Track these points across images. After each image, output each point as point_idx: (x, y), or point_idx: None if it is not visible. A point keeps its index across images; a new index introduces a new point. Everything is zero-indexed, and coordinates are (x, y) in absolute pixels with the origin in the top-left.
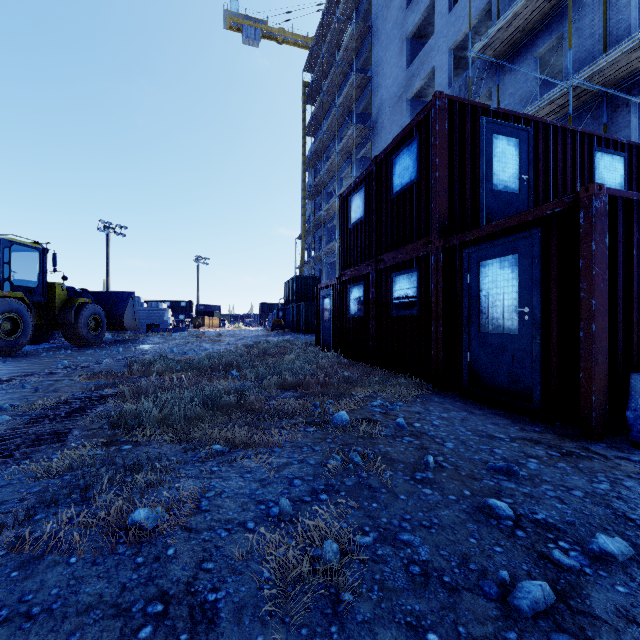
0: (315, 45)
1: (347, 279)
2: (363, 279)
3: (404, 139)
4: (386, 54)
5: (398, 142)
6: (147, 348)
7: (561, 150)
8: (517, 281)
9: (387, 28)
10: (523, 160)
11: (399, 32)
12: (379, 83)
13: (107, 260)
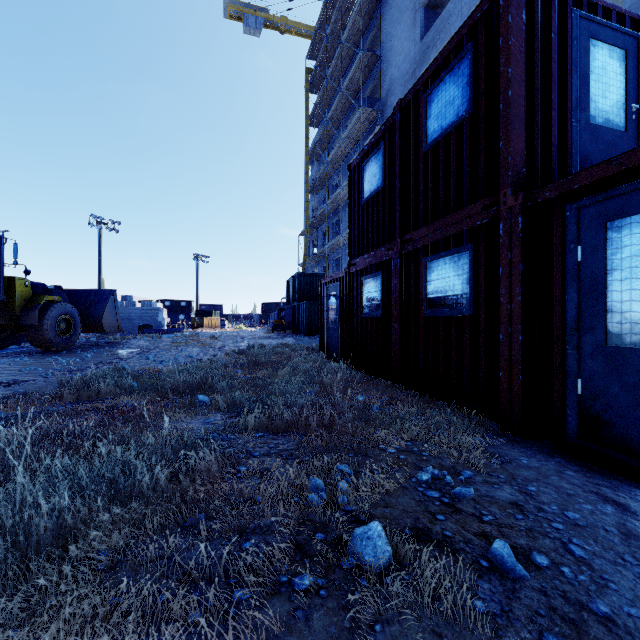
0: (319, 29)
1: (359, 270)
2: (381, 268)
3: (446, 62)
4: (396, 28)
5: (435, 70)
6: (123, 354)
7: None
8: None
9: None
10: (631, 82)
11: (411, 2)
12: (388, 61)
13: (99, 257)
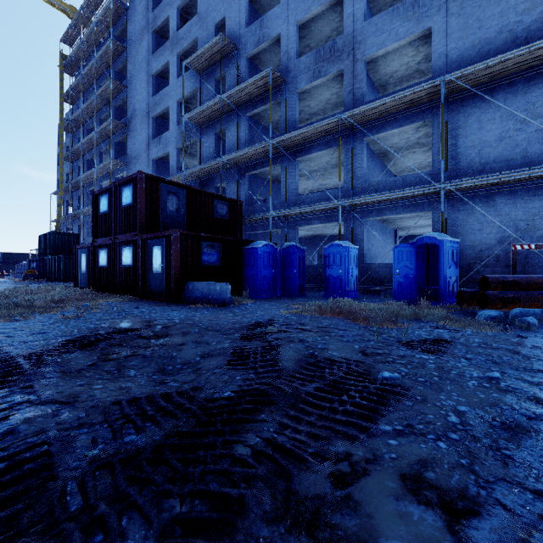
0: (74, 26)
1: (98, 245)
2: (107, 246)
3: (127, 181)
4: (138, 76)
5: (125, 181)
6: None
7: (200, 199)
8: (161, 255)
9: (139, 58)
10: (181, 202)
11: (147, 67)
12: (133, 94)
13: None
